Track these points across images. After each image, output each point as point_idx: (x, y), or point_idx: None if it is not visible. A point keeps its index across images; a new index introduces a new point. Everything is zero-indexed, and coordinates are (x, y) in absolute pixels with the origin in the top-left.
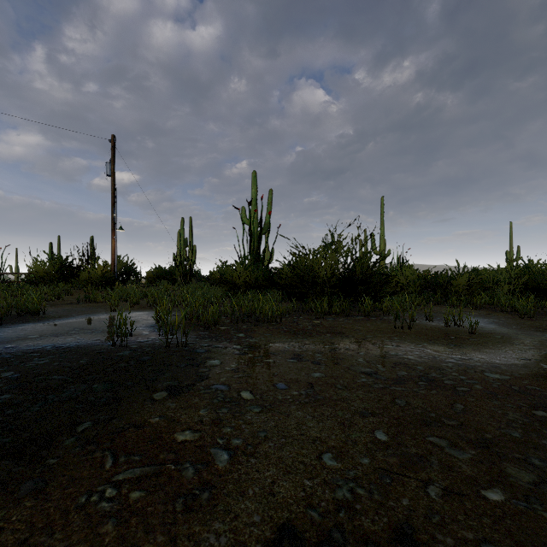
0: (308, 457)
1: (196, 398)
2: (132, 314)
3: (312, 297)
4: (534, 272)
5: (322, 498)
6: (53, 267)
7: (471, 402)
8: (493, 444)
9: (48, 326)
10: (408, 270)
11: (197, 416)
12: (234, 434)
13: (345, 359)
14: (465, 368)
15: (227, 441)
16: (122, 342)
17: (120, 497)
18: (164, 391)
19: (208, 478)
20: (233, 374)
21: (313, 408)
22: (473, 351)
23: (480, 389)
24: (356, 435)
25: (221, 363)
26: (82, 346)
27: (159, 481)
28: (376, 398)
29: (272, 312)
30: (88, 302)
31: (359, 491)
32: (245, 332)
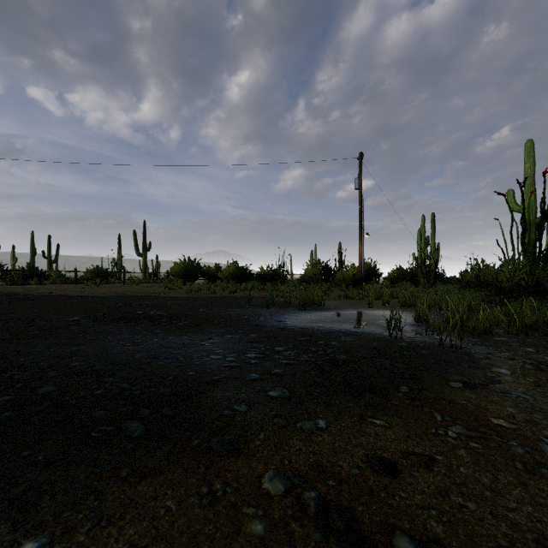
0: None
1: (495, 397)
2: (387, 312)
3: None
4: None
5: None
6: (318, 270)
7: None
8: None
9: (332, 315)
10: None
11: (505, 411)
12: None
13: None
14: None
15: None
16: (396, 334)
17: (461, 441)
18: (457, 382)
19: (541, 460)
20: (534, 388)
21: None
22: None
23: None
24: None
25: (512, 373)
26: (365, 333)
27: (489, 444)
28: None
29: None
30: (345, 298)
31: None
32: (534, 347)
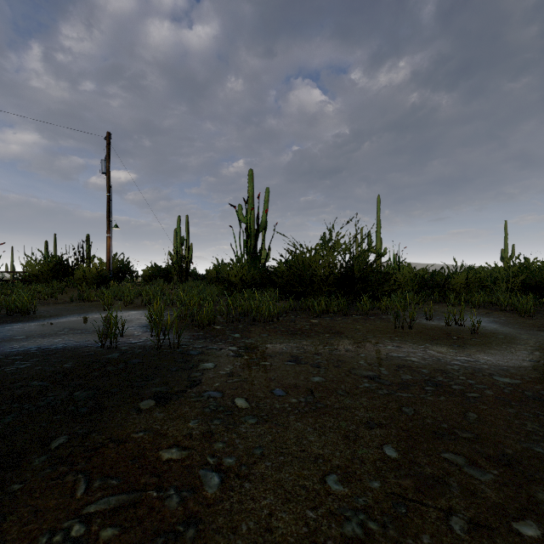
0: (311, 480)
1: (186, 407)
2: (125, 313)
3: (309, 296)
4: (532, 270)
5: (328, 535)
6: (47, 266)
7: (484, 411)
8: (516, 461)
9: (37, 327)
10: (406, 268)
11: (186, 429)
12: (227, 451)
13: (346, 361)
14: (472, 371)
15: (219, 460)
16: (112, 343)
17: (89, 537)
18: (152, 398)
19: (194, 508)
20: (228, 379)
21: (313, 418)
22: (478, 352)
23: (492, 395)
24: (363, 451)
25: (215, 366)
26: (69, 348)
27: (137, 513)
28: (381, 406)
29: (268, 311)
30: (82, 300)
31: (371, 524)
32: (241, 333)
